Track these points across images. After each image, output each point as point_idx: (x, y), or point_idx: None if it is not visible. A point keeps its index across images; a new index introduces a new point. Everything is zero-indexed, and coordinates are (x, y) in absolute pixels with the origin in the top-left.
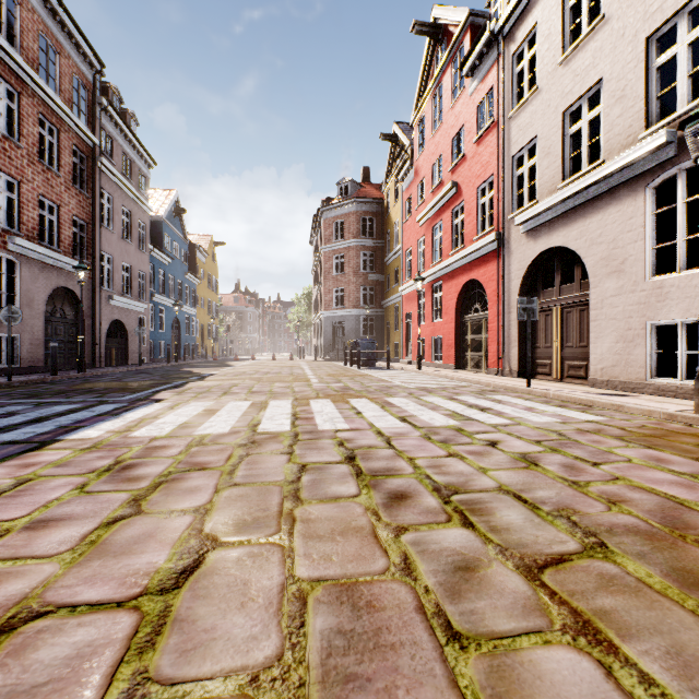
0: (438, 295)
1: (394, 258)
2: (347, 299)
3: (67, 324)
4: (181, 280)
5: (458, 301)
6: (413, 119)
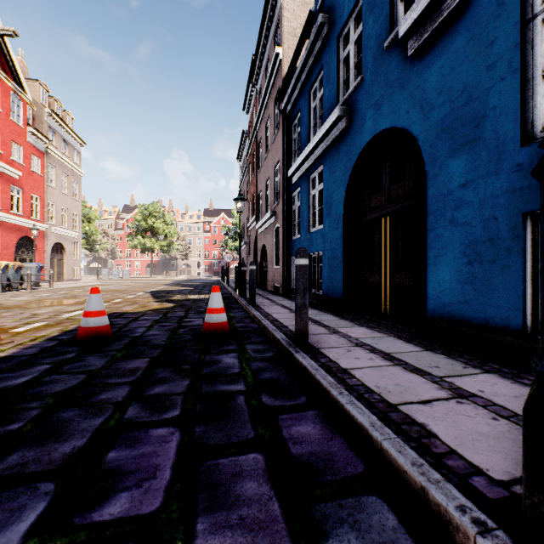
0: None
1: None
2: None
3: None
4: None
5: (15, 244)
6: None
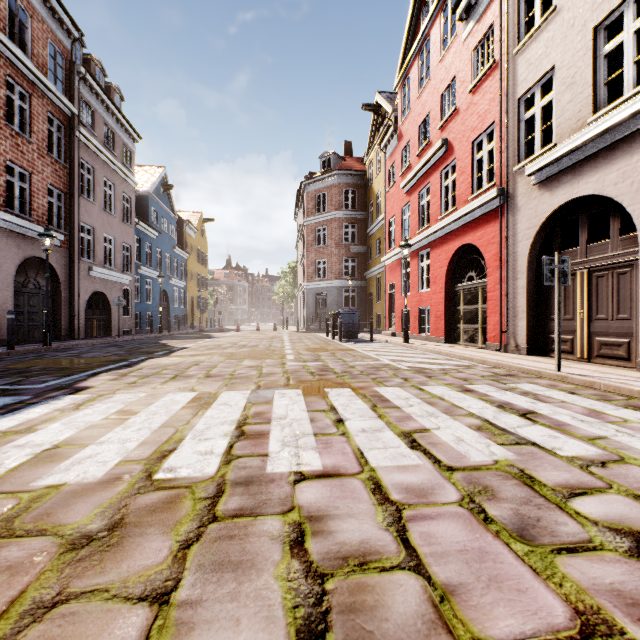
0: (425, 263)
1: (377, 228)
2: (330, 271)
3: (41, 296)
4: (170, 253)
5: (448, 269)
6: (397, 82)
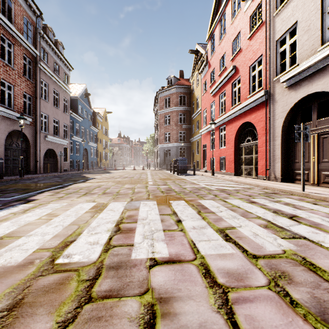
0: (223, 133)
1: (196, 115)
2: (172, 138)
3: (20, 150)
4: (88, 129)
5: (236, 136)
6: (207, 37)
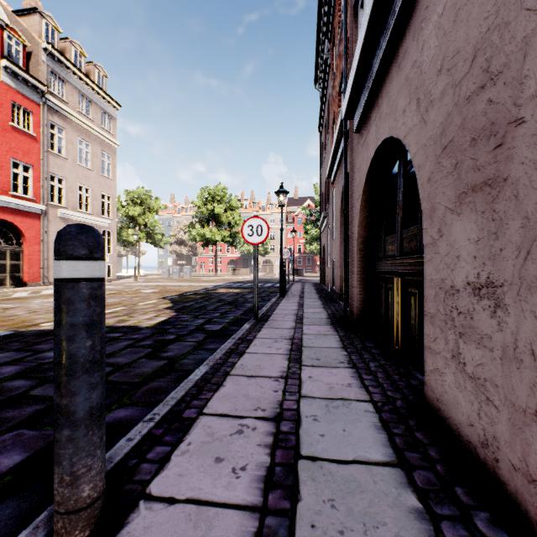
0: None
1: None
2: None
3: None
4: None
5: None
6: None
